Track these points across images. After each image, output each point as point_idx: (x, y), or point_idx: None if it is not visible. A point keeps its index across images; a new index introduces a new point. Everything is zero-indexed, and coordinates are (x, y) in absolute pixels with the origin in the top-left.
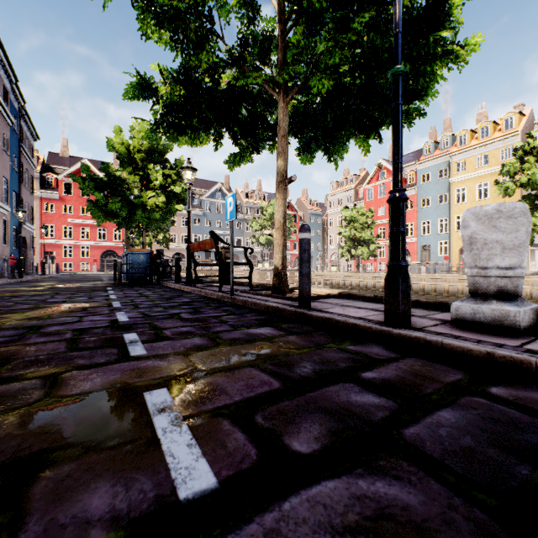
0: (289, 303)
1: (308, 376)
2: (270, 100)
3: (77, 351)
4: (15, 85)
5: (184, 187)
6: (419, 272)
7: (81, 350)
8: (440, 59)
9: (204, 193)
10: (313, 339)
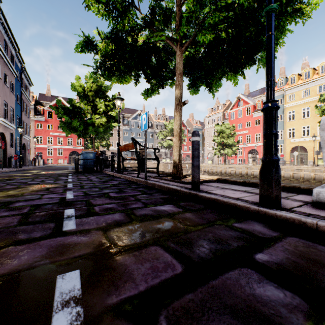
0: (184, 186)
1: (206, 257)
2: (170, 52)
3: (24, 225)
4: (18, 53)
5: (117, 112)
6: None
7: (28, 224)
8: (289, 15)
9: (130, 117)
10: (204, 216)
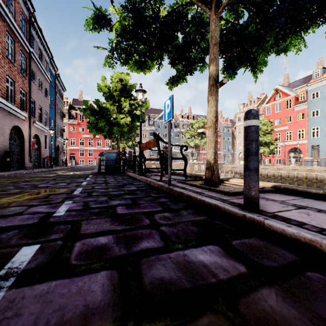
0: (227, 199)
1: None
2: (201, 24)
3: None
4: (52, 60)
5: (142, 110)
6: (311, 165)
7: None
8: None
9: (156, 117)
10: (324, 311)
